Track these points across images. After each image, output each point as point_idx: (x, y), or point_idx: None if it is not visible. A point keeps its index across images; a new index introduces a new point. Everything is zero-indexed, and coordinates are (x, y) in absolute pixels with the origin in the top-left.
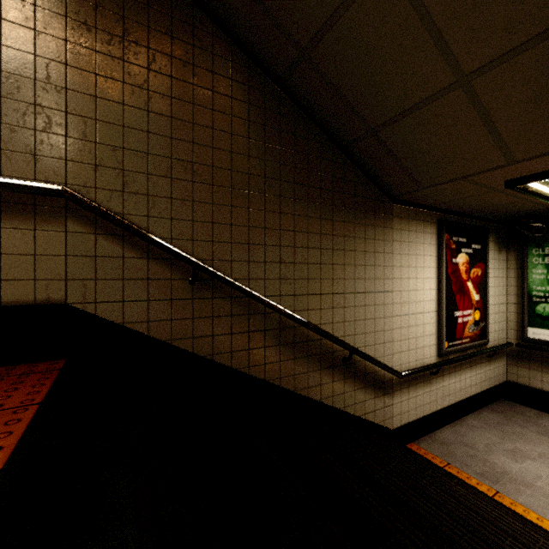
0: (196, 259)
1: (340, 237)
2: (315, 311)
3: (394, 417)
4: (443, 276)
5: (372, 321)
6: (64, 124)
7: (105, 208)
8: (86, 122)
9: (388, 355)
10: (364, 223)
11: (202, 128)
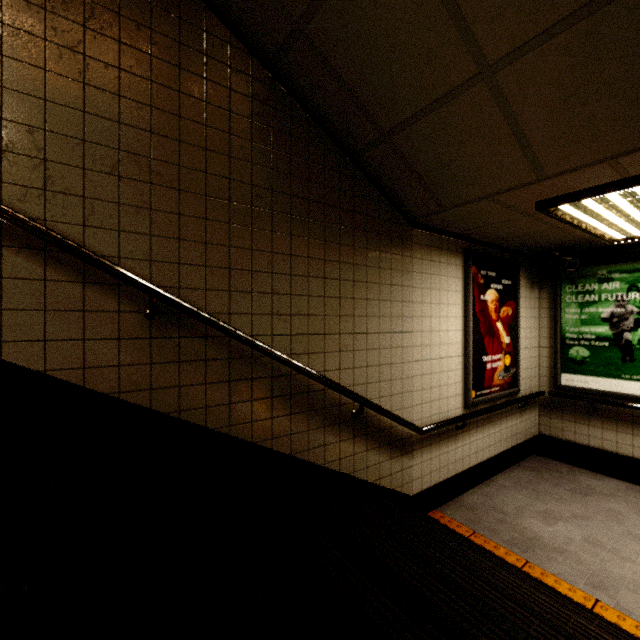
0: (152, 285)
1: (348, 264)
2: (317, 355)
3: (414, 481)
4: (469, 315)
5: (388, 367)
6: None
7: (13, 209)
8: None
9: (407, 408)
10: (378, 249)
11: (165, 114)
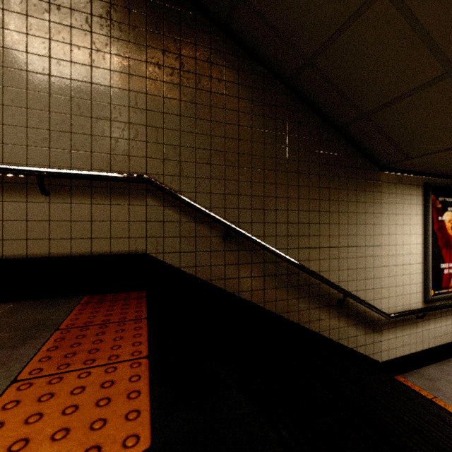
0: (228, 222)
1: (335, 201)
2: (314, 261)
3: (382, 352)
4: (429, 232)
5: (363, 270)
6: (145, 134)
7: (171, 189)
8: (158, 130)
9: (377, 299)
10: (355, 189)
11: (231, 126)
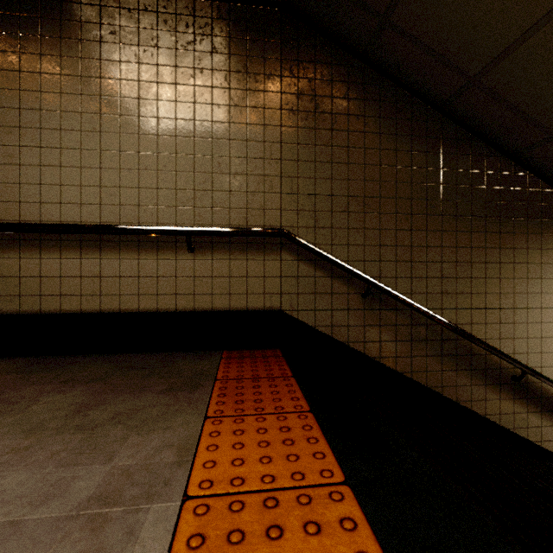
0: (369, 277)
1: (508, 249)
2: (479, 326)
3: None
4: None
5: (551, 340)
6: (280, 185)
7: (307, 242)
8: (292, 180)
9: None
10: (539, 232)
11: (372, 166)
